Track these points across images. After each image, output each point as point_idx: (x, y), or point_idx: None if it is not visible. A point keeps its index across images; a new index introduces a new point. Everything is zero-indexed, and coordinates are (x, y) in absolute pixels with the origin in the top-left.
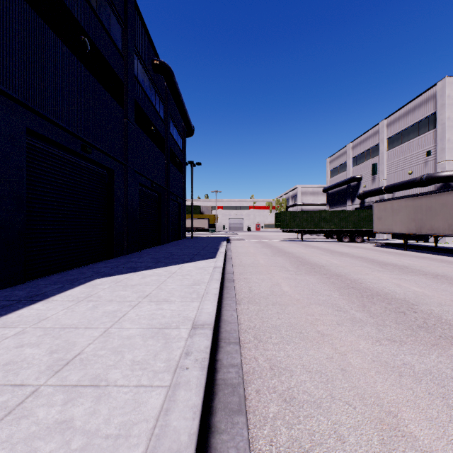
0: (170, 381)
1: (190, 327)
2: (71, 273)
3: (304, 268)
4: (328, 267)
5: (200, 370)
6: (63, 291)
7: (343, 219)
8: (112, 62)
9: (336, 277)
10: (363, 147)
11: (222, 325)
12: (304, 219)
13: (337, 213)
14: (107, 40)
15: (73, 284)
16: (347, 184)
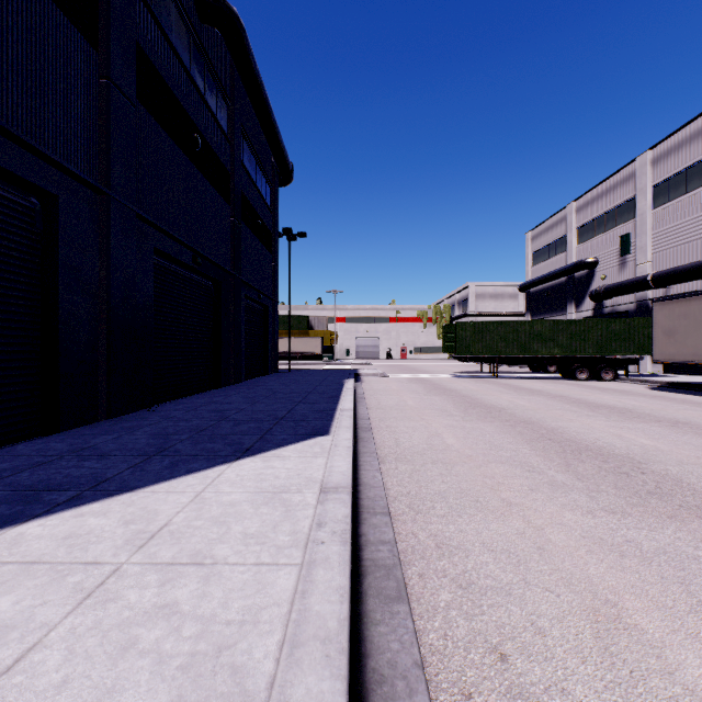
0: None
1: None
2: None
3: (594, 473)
4: (659, 465)
5: None
6: None
7: (576, 337)
8: None
9: None
10: (600, 207)
11: None
12: (501, 335)
13: (565, 324)
14: None
15: None
16: (569, 275)
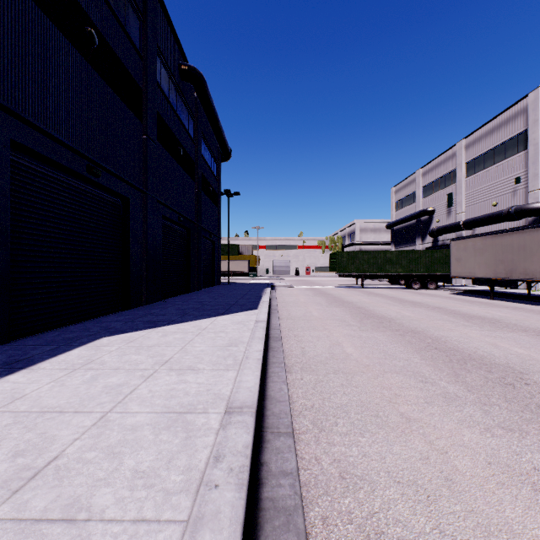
0: (189, 510)
1: (222, 411)
2: (72, 329)
3: (369, 322)
4: (400, 320)
5: (236, 490)
6: (55, 355)
7: (413, 261)
8: (128, 64)
9: (412, 333)
10: (436, 174)
11: (268, 406)
12: (365, 260)
13: (406, 253)
14: (122, 35)
15: (71, 344)
16: (417, 218)
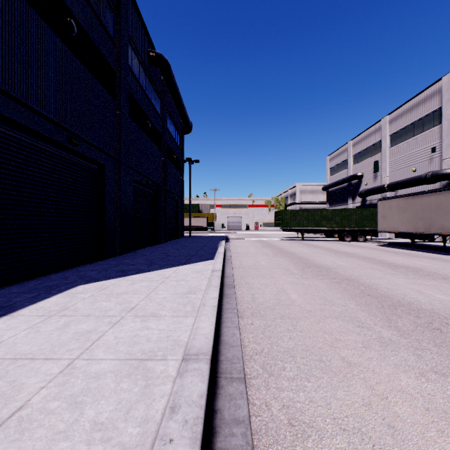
0: None
1: (180, 357)
2: (53, 278)
3: (309, 271)
4: (336, 269)
5: (190, 445)
6: (35, 302)
7: (345, 218)
8: (103, 49)
9: (347, 281)
10: (364, 144)
11: (222, 351)
12: (305, 217)
13: (339, 211)
14: (98, 25)
15: (50, 292)
16: (348, 182)
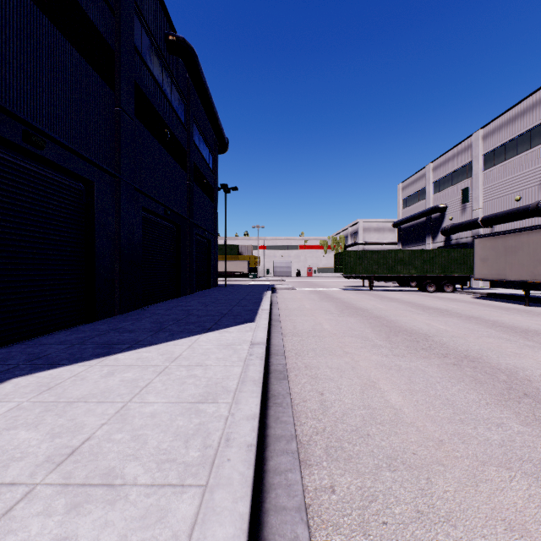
0: None
1: None
2: None
3: (400, 341)
4: (439, 337)
5: None
6: None
7: (427, 261)
8: (93, 13)
9: (469, 362)
10: (449, 168)
11: None
12: (375, 260)
13: (420, 253)
14: None
15: None
16: (427, 216)
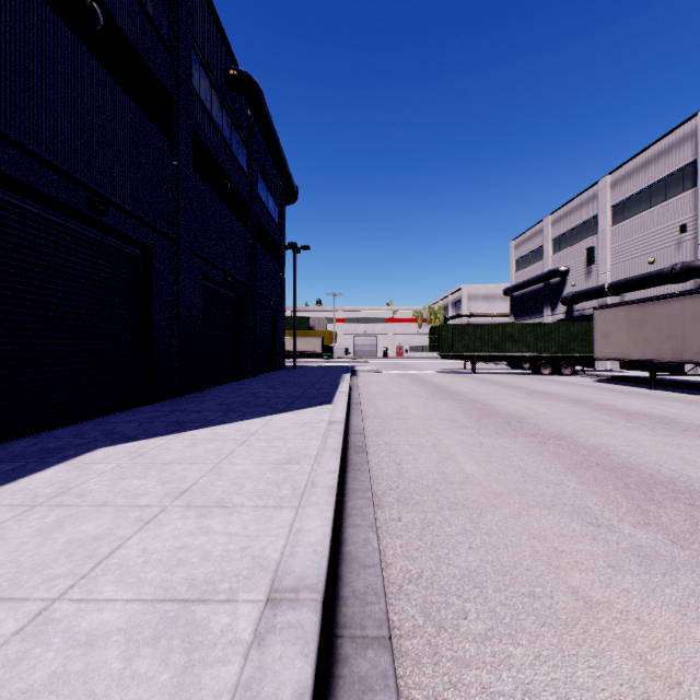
0: None
1: (262, 596)
2: (59, 435)
3: (490, 423)
4: (534, 420)
5: None
6: (14, 480)
7: (541, 338)
8: (151, 59)
9: (556, 440)
10: (571, 222)
11: (345, 576)
12: (478, 336)
13: (532, 327)
14: (141, 18)
15: (46, 460)
16: (545, 281)
